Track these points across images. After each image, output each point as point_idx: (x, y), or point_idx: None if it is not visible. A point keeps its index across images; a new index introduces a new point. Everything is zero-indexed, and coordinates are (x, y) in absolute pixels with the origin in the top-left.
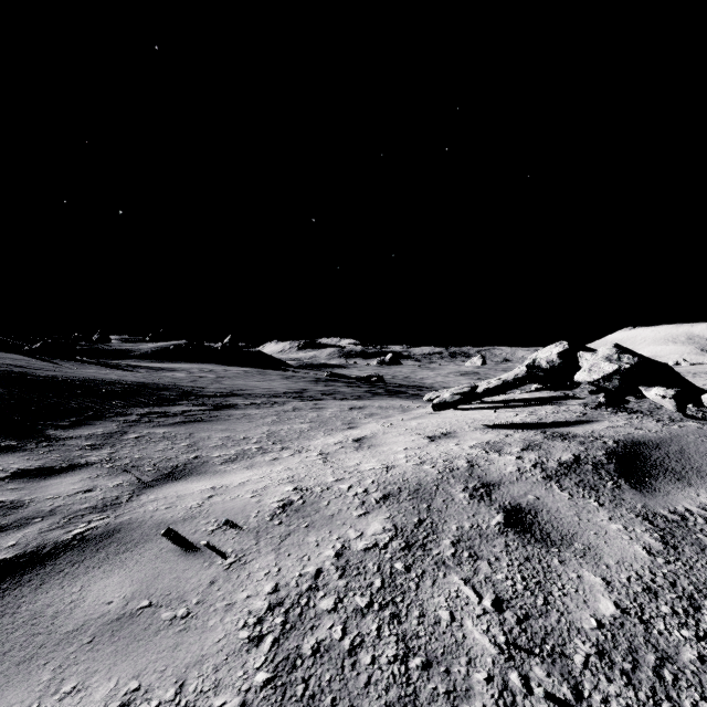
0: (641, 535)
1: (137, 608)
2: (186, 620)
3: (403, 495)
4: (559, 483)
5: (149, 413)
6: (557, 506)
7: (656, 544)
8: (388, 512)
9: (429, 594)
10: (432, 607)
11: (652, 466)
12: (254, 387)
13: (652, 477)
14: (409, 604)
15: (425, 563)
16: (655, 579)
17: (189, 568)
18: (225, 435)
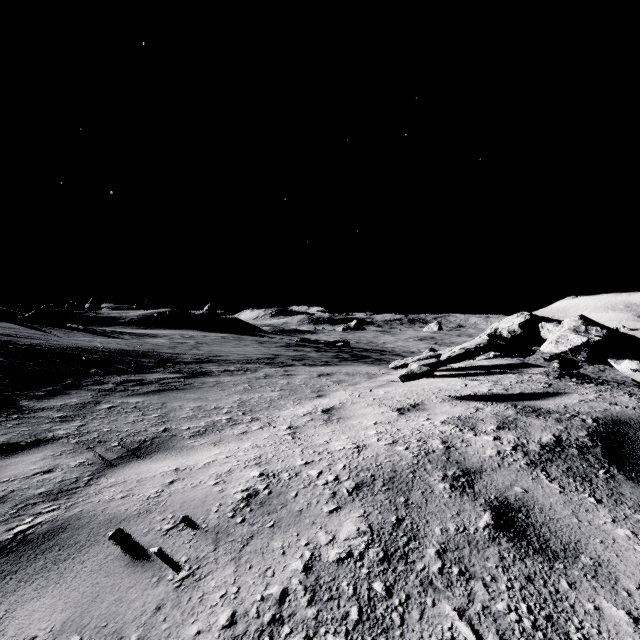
0: None
1: None
2: None
3: (378, 485)
4: (546, 471)
5: (126, 381)
6: (549, 502)
7: None
8: (362, 507)
9: (417, 634)
10: None
11: None
12: (229, 353)
13: None
14: None
15: (409, 584)
16: None
17: (134, 585)
18: (197, 405)
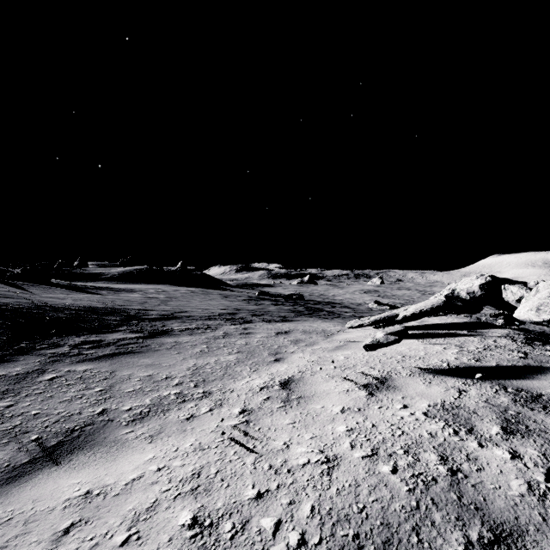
0: None
1: None
2: None
3: None
4: None
5: (83, 343)
6: None
7: None
8: None
9: None
10: None
11: None
12: (194, 308)
13: None
14: None
15: None
16: None
17: None
18: (148, 374)
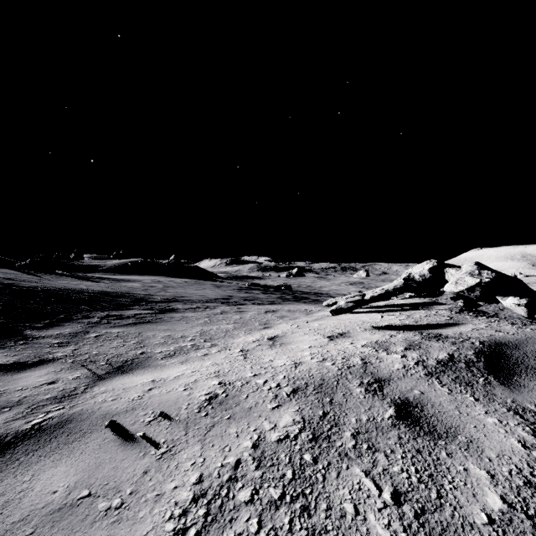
0: (515, 428)
1: (77, 498)
2: (119, 511)
3: (309, 389)
4: (439, 379)
5: (108, 316)
6: (439, 400)
7: (529, 437)
8: (297, 405)
9: (334, 486)
10: (338, 499)
11: (515, 364)
12: (192, 294)
13: (516, 374)
14: (317, 497)
15: (330, 455)
16: (534, 473)
17: (126, 458)
18: (167, 334)
